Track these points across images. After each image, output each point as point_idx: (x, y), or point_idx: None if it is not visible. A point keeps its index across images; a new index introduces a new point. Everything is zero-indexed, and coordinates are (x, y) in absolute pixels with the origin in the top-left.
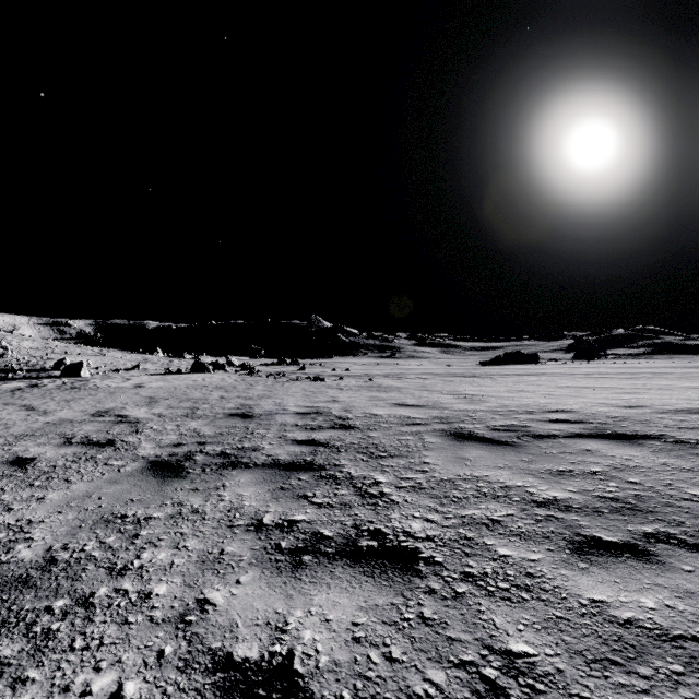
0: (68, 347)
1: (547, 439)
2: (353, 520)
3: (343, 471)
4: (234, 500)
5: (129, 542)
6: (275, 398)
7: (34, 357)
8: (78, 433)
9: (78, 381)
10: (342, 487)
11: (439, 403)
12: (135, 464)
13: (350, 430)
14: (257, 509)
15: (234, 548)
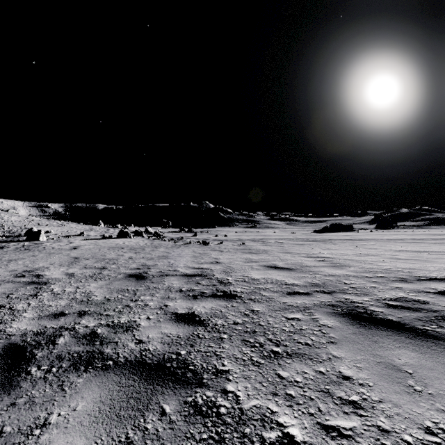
0: (41, 221)
1: None
2: None
3: (227, 391)
4: None
5: None
6: (170, 258)
7: (15, 227)
8: None
9: (34, 244)
10: None
11: (306, 266)
12: None
13: (231, 301)
14: None
15: None
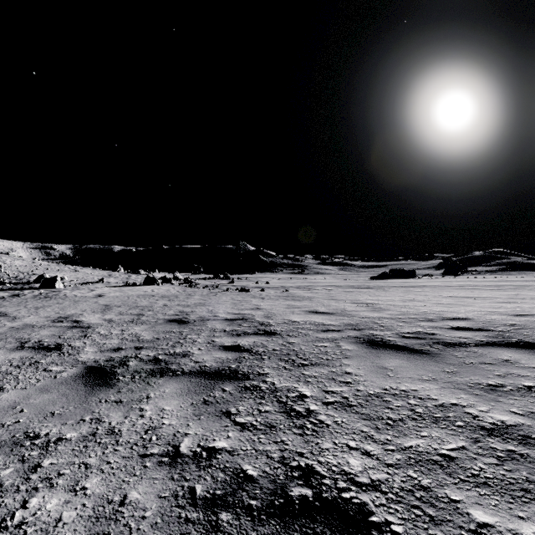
0: (49, 265)
1: (460, 348)
2: (280, 450)
3: (267, 381)
4: (154, 417)
5: (24, 477)
6: (208, 305)
7: (22, 273)
8: (33, 337)
9: (52, 292)
10: (266, 402)
11: (346, 311)
12: (72, 370)
13: (271, 336)
14: (175, 430)
15: (139, 494)
